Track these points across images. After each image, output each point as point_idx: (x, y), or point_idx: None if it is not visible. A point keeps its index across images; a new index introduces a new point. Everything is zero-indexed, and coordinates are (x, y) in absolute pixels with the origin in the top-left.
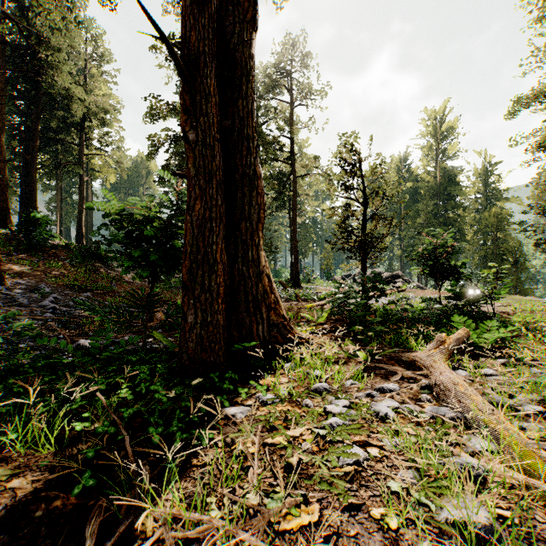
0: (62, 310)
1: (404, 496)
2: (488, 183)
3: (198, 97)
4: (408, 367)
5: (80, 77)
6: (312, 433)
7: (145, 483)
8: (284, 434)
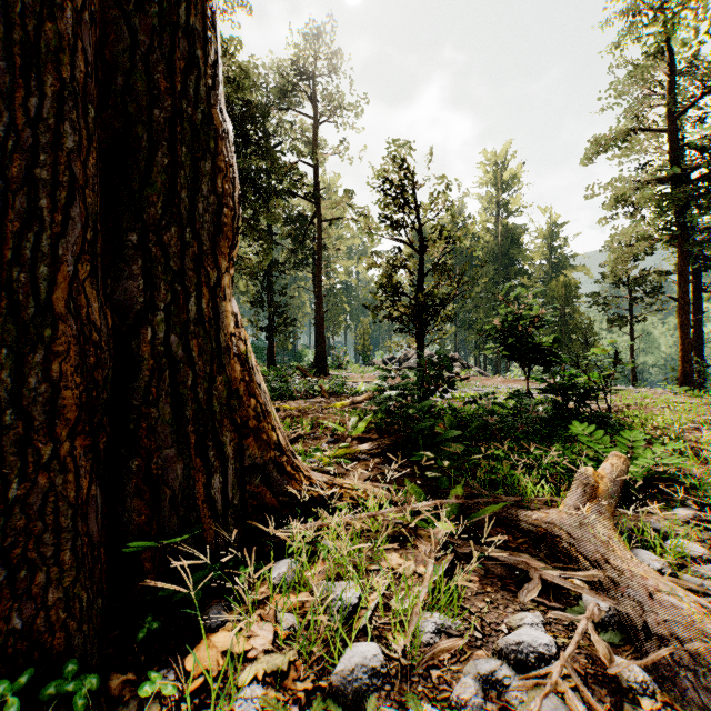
0: None
1: None
2: (554, 248)
3: None
4: (534, 544)
5: None
6: None
7: None
8: None
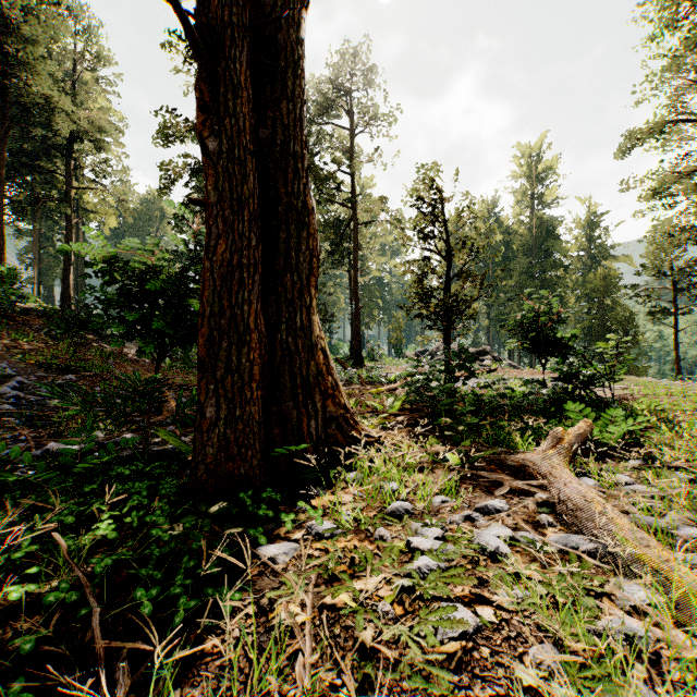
0: (30, 399)
1: (544, 695)
2: (593, 238)
3: (222, 89)
4: (515, 474)
5: (67, 83)
6: (393, 586)
7: (119, 696)
8: (351, 589)
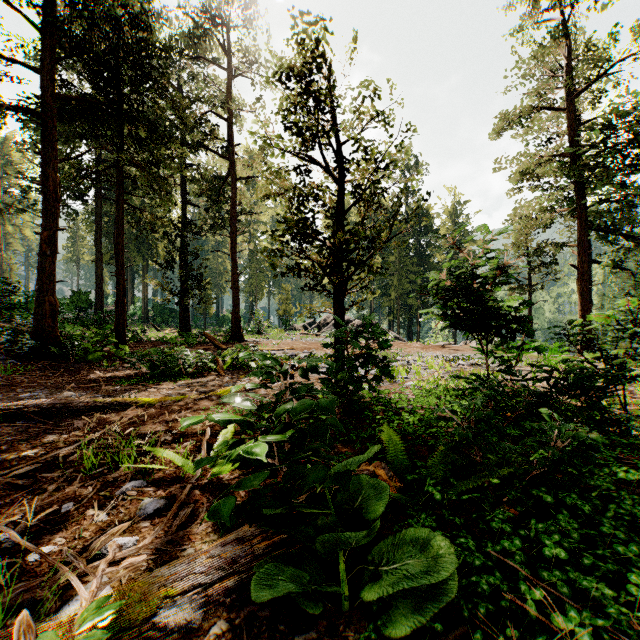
0: None
1: None
2: (457, 223)
3: None
4: None
5: None
6: None
7: None
8: None
